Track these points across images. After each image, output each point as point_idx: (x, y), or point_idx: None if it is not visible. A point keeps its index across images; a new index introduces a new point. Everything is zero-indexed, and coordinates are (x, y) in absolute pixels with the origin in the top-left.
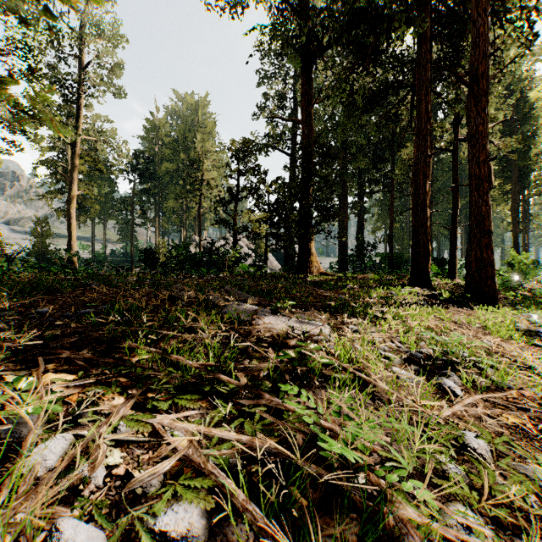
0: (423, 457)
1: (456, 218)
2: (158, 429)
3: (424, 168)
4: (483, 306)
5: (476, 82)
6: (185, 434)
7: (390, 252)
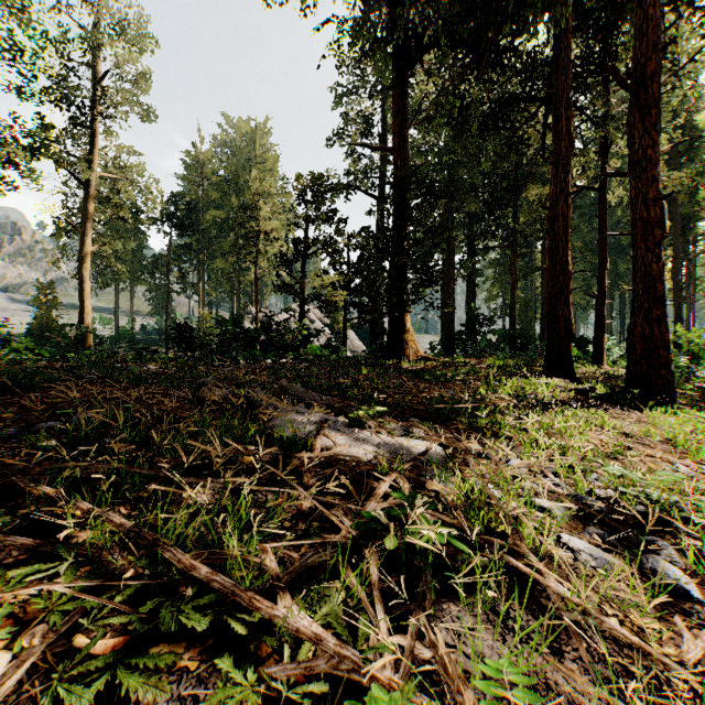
0: None
1: (604, 281)
2: None
3: (565, 210)
4: (654, 405)
5: (642, 86)
6: None
7: (512, 329)
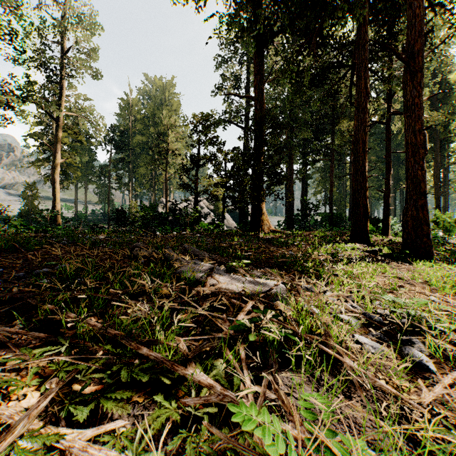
0: None
1: (389, 182)
2: (68, 455)
3: (363, 137)
4: (419, 261)
5: (412, 59)
6: None
7: (330, 212)
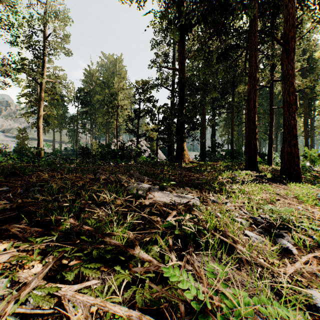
0: (282, 318)
1: (272, 128)
2: (63, 300)
3: (254, 97)
4: (292, 182)
5: (287, 43)
6: (82, 308)
7: (231, 149)
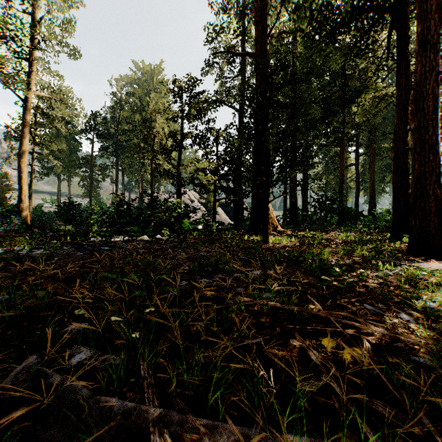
0: None
1: None
2: None
3: (434, 89)
4: None
5: None
6: None
7: (341, 206)
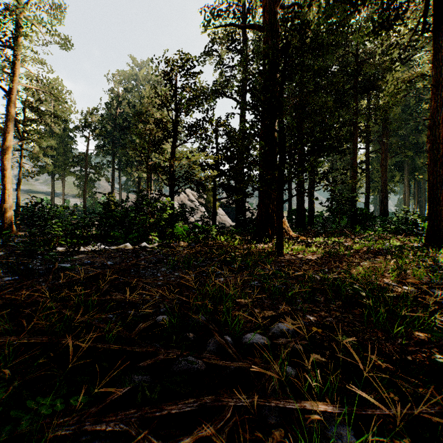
0: None
1: None
2: None
3: None
4: None
5: None
6: None
7: (354, 207)
